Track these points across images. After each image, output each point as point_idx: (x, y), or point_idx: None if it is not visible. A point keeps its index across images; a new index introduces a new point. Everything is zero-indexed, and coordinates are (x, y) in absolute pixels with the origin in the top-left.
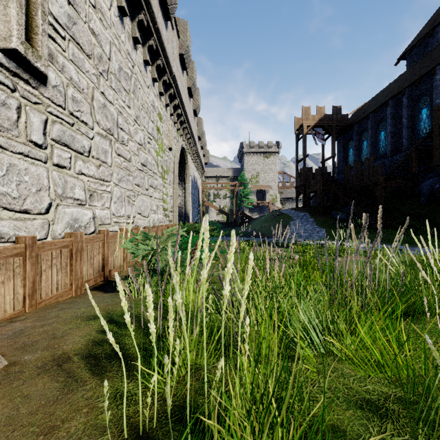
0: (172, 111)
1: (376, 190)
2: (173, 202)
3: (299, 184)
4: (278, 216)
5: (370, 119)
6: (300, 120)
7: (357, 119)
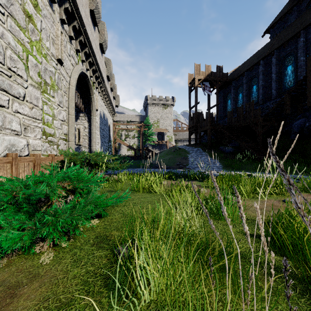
0: (63, 16)
1: (256, 129)
2: (68, 129)
3: (192, 125)
4: (176, 151)
5: (245, 76)
6: (192, 76)
7: (234, 77)
